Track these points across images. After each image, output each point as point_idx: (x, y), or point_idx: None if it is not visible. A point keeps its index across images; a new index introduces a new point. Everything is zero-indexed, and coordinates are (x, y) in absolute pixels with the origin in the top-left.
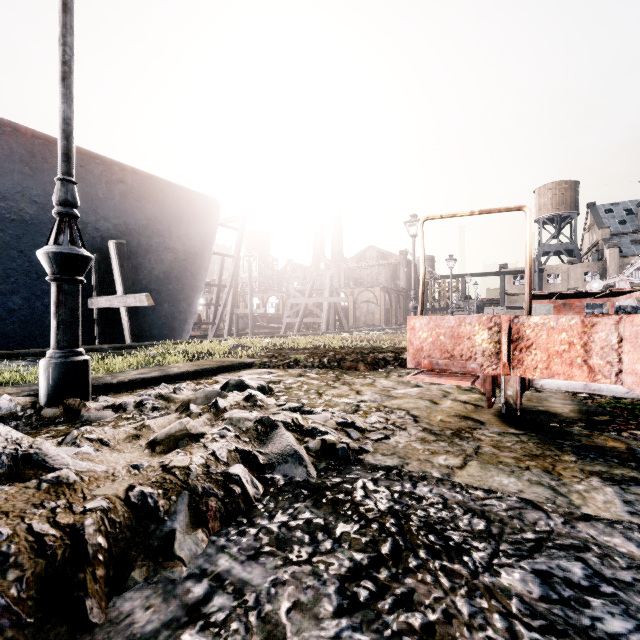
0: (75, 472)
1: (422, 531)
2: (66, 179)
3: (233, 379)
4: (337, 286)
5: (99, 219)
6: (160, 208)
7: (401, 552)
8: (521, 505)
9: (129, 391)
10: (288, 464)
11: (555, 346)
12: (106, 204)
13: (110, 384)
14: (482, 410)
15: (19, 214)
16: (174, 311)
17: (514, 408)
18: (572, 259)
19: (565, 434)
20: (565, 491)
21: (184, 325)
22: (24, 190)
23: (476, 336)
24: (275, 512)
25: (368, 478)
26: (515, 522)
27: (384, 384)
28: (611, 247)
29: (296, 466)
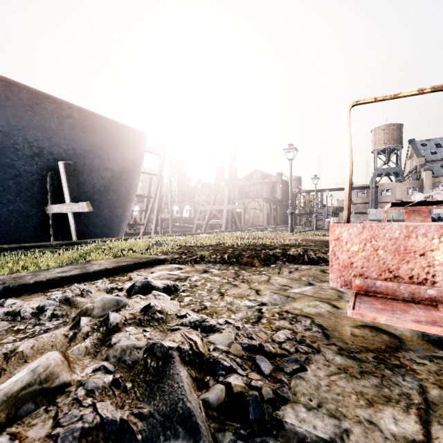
0: None
1: None
2: None
3: (139, 281)
4: (233, 197)
5: (52, 145)
6: (100, 138)
7: None
8: None
9: (45, 290)
10: (178, 442)
11: None
12: (58, 134)
13: (26, 284)
14: None
15: None
16: (112, 215)
17: None
18: (398, 179)
19: None
20: None
21: (120, 226)
22: None
23: (435, 252)
24: None
25: None
26: None
27: (279, 281)
28: (426, 170)
29: None
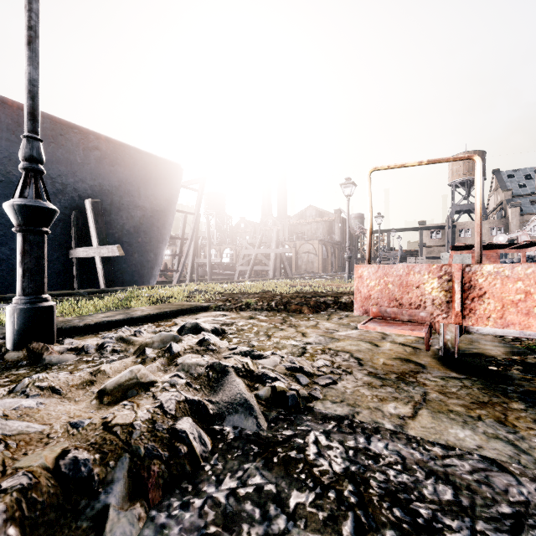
0: (1, 437)
1: (385, 502)
2: (31, 136)
3: (189, 322)
4: (282, 239)
5: (77, 181)
6: (130, 172)
7: (365, 534)
8: (485, 466)
9: (94, 333)
10: (238, 414)
11: (510, 295)
12: (83, 168)
13: (77, 327)
14: (420, 352)
15: (7, 176)
16: (143, 260)
17: (452, 351)
18: None
19: (506, 378)
20: (526, 447)
21: (151, 272)
22: (11, 155)
23: (425, 285)
24: (223, 475)
25: (320, 430)
26: (484, 489)
27: (327, 326)
28: (513, 206)
29: (246, 417)
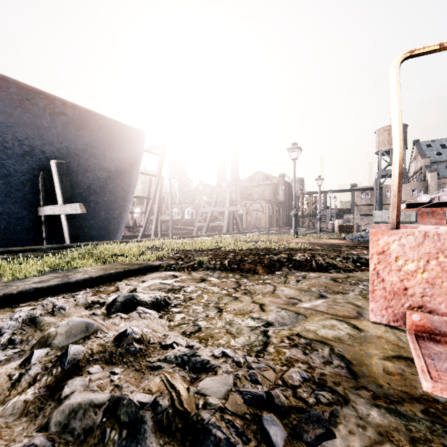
0: None
1: None
2: None
3: (122, 295)
4: (235, 199)
5: (44, 143)
6: (96, 136)
7: None
8: None
9: (14, 305)
10: None
11: None
12: (50, 131)
13: None
14: None
15: None
16: (109, 217)
17: None
18: (403, 180)
19: None
20: None
21: (117, 228)
22: None
23: None
24: None
25: None
26: None
27: (286, 293)
28: (431, 171)
29: None
